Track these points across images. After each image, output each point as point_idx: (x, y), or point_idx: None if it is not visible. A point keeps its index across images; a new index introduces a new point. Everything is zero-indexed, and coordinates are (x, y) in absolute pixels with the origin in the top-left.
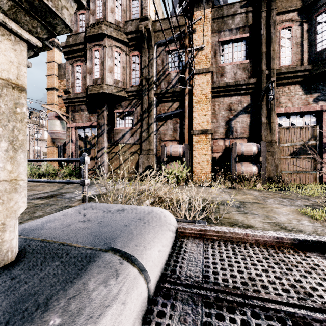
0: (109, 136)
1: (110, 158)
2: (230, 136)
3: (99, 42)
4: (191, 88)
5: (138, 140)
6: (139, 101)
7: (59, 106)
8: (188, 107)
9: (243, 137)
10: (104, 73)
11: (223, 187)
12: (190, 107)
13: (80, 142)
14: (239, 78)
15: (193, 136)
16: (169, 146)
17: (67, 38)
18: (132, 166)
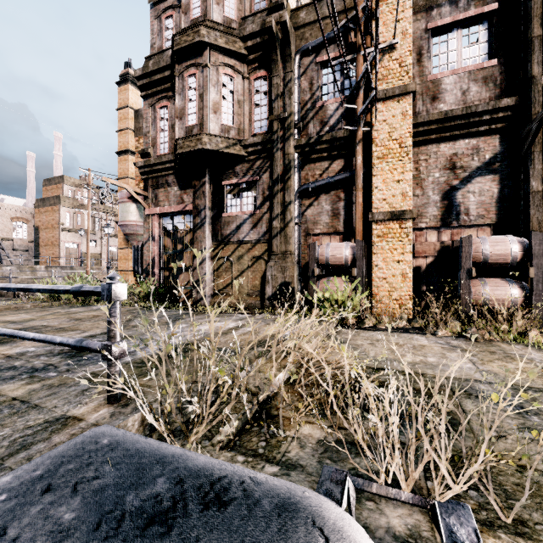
0: (213, 229)
1: (215, 268)
2: (453, 222)
3: (196, 60)
4: (368, 129)
5: (265, 234)
6: (267, 162)
7: (137, 181)
8: (362, 167)
9: (483, 224)
10: (204, 114)
11: (446, 334)
12: (367, 167)
13: (167, 241)
14: (474, 101)
15: (372, 225)
16: (325, 246)
17: (145, 62)
18: (255, 282)
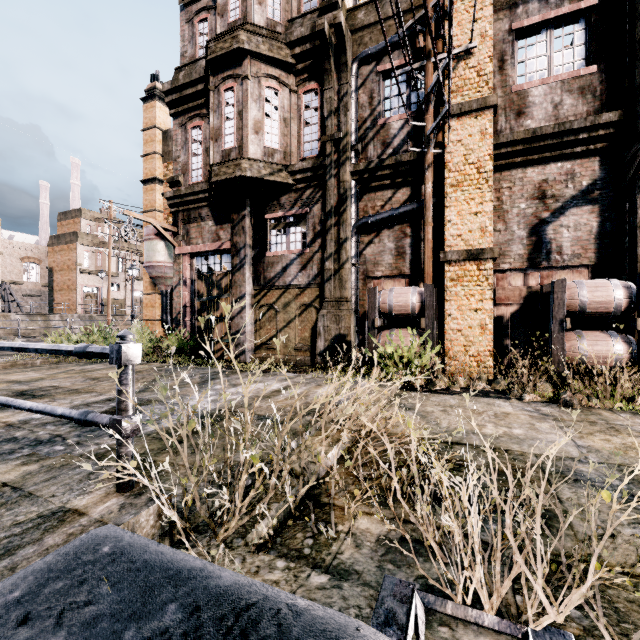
0: (255, 271)
1: (257, 318)
2: (542, 263)
3: (234, 70)
4: (439, 151)
5: (316, 277)
6: (319, 192)
7: (166, 214)
8: (433, 197)
9: (579, 265)
10: (244, 134)
11: (534, 399)
12: (438, 196)
13: (200, 285)
14: (569, 116)
15: (445, 267)
16: (387, 292)
17: (175, 74)
18: (304, 334)
